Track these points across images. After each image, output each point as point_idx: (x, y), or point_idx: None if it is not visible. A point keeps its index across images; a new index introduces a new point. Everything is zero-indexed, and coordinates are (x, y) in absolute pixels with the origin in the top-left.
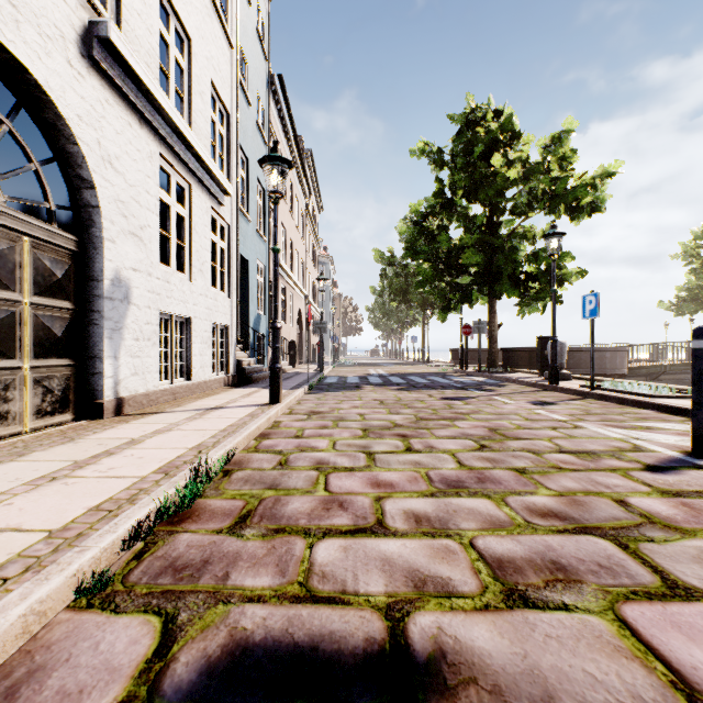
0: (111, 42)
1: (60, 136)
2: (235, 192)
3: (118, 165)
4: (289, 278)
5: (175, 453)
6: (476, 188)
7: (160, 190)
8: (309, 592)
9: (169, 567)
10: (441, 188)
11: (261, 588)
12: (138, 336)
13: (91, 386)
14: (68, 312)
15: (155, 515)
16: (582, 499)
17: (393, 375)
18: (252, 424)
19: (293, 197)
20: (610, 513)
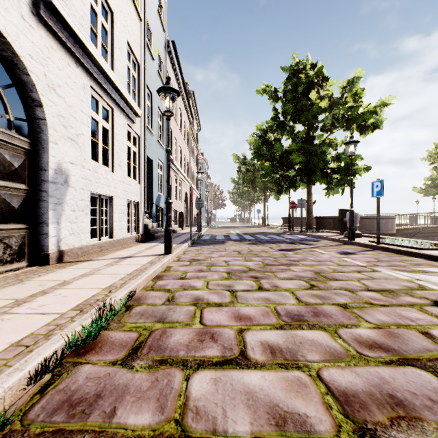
0: (53, 5)
1: (17, 69)
2: (143, 115)
3: (59, 91)
4: (179, 172)
5: (91, 292)
6: (299, 113)
7: (91, 111)
8: (183, 432)
9: (66, 402)
10: (276, 114)
11: (142, 427)
12: (75, 208)
13: (40, 242)
14: (23, 191)
15: (62, 351)
16: (396, 331)
17: (246, 234)
18: (150, 269)
19: (182, 120)
20: (421, 344)
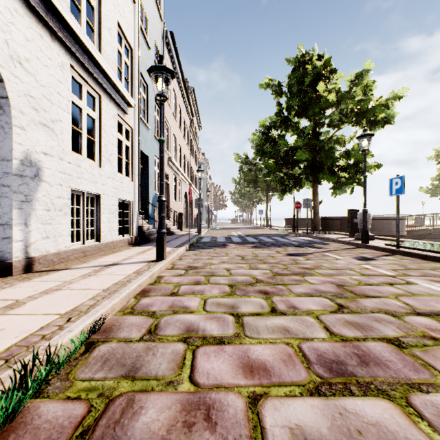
0: None
1: None
2: (137, 107)
3: (28, 66)
4: (178, 171)
5: (42, 321)
6: (305, 107)
7: (72, 95)
8: None
9: None
10: (280, 109)
11: None
12: (50, 207)
13: (2, 248)
14: None
15: None
16: None
17: (248, 235)
18: (133, 282)
19: (181, 117)
20: None
